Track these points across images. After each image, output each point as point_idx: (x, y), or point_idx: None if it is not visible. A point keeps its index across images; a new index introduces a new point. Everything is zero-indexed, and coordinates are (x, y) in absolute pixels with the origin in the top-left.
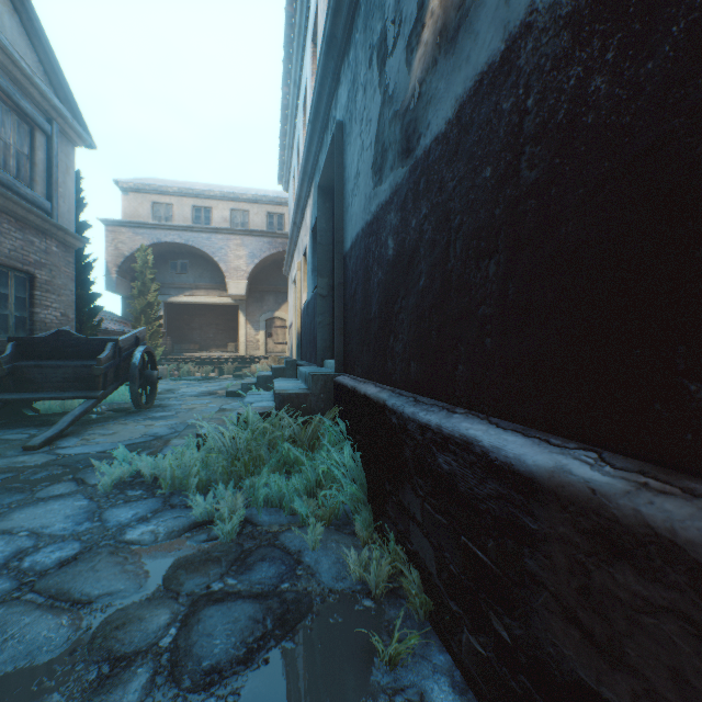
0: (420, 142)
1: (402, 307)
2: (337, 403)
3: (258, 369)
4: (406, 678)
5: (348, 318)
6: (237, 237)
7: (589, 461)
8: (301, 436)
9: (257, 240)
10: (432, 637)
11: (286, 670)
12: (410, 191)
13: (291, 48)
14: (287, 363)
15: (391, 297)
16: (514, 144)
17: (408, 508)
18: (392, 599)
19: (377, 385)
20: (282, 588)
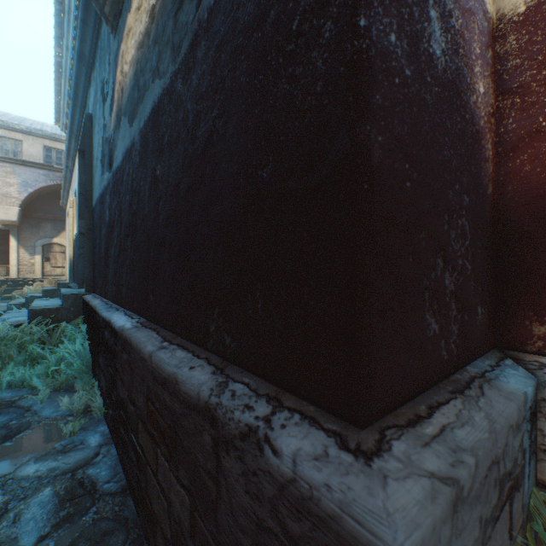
0: (115, 163)
1: (111, 253)
2: (84, 313)
3: (29, 291)
4: (78, 438)
5: (94, 254)
6: (7, 165)
7: (134, 322)
8: (49, 338)
9: (31, 171)
10: (103, 422)
11: (3, 453)
12: (113, 188)
13: (62, 20)
14: (60, 285)
15: (108, 246)
16: (132, 190)
17: (101, 364)
18: (87, 414)
19: (102, 299)
20: (11, 424)
